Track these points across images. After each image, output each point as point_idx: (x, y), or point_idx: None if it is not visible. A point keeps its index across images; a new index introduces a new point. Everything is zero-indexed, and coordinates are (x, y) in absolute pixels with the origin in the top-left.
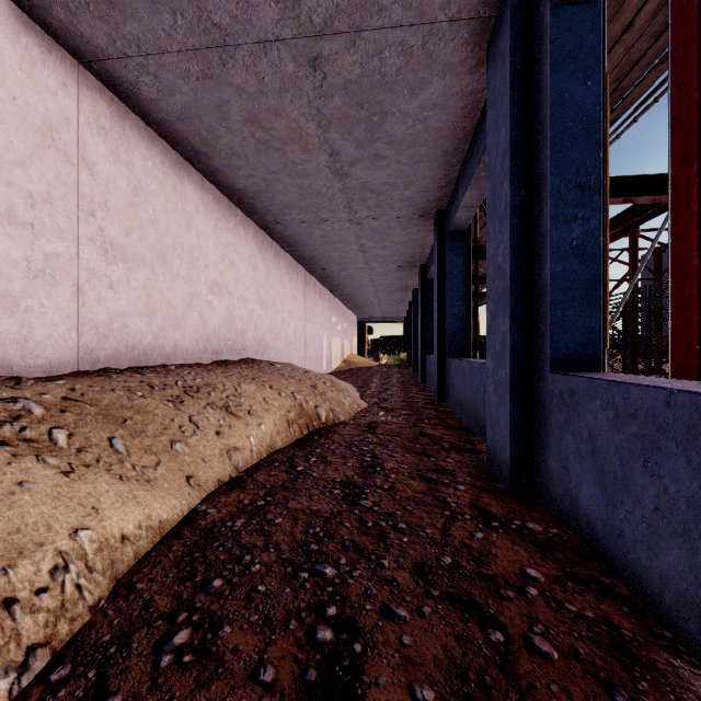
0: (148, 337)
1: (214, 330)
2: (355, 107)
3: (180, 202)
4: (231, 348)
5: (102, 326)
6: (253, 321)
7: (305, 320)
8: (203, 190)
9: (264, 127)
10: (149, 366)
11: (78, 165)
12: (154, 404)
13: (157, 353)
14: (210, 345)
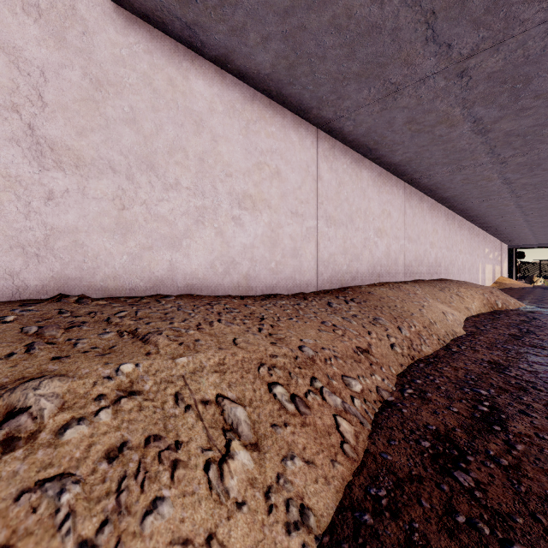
0: (415, 269)
1: (431, 264)
2: (522, 166)
3: (422, 212)
4: (436, 273)
5: (407, 266)
6: (443, 258)
7: (467, 254)
8: (428, 202)
9: (469, 179)
10: (418, 280)
11: (404, 215)
12: (438, 291)
13: (417, 275)
14: (430, 271)
